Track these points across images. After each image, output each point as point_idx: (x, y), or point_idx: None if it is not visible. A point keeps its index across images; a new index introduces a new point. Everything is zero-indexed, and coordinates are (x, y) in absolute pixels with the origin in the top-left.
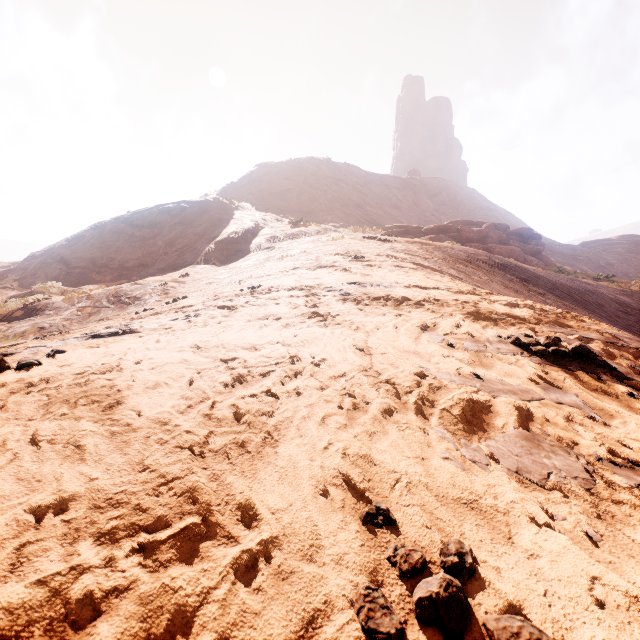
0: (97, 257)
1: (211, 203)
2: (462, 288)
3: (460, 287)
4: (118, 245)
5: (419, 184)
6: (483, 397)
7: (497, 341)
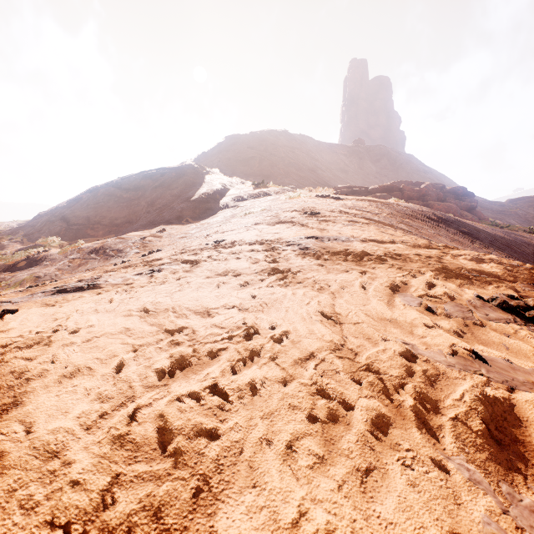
0: (91, 216)
1: (186, 169)
2: (417, 242)
3: (415, 241)
4: (109, 205)
5: (363, 151)
6: (499, 392)
7: (481, 304)
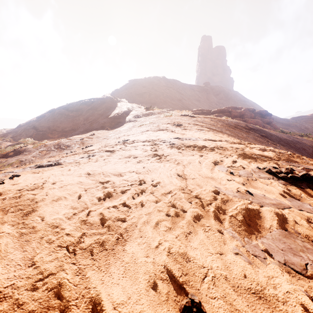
0: (51, 126)
1: (106, 99)
2: (234, 140)
3: (233, 140)
4: (61, 120)
5: (209, 89)
6: (254, 207)
7: (258, 171)
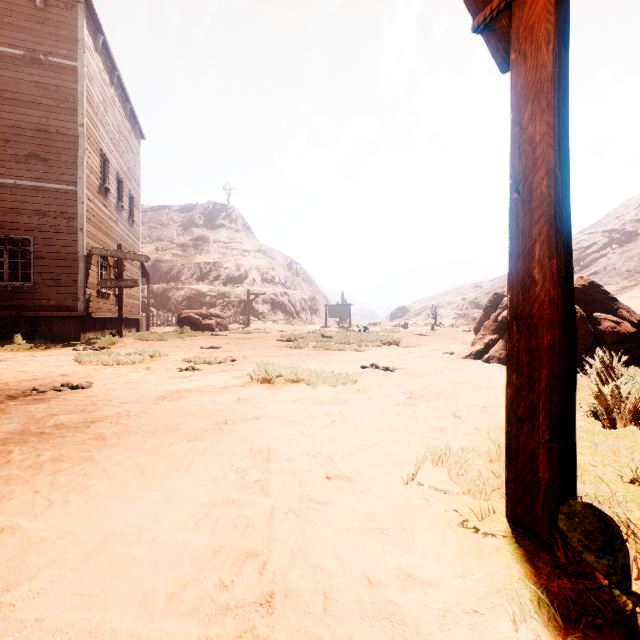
0: None
1: (619, 230)
2: None
3: None
4: None
5: None
6: None
7: None
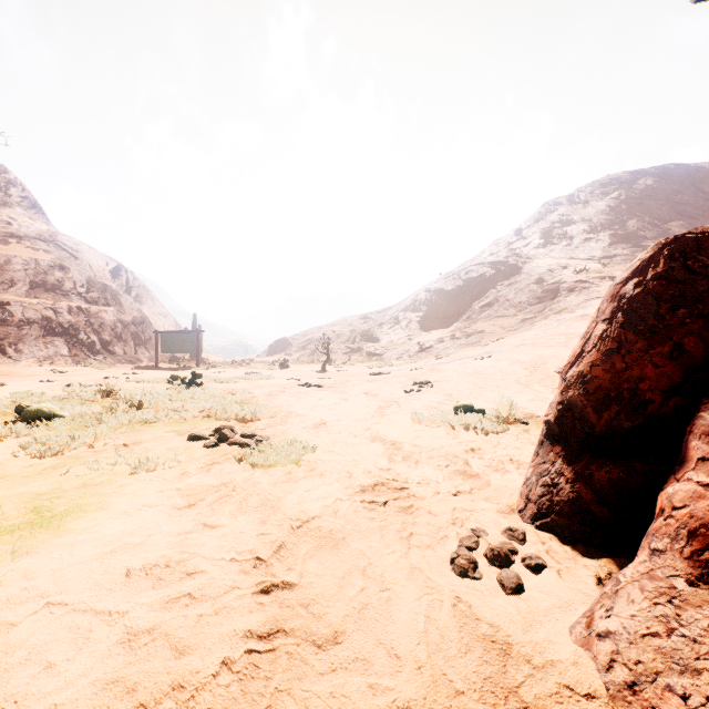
0: (428, 311)
1: (504, 262)
2: None
3: None
4: (439, 302)
5: None
6: None
7: None
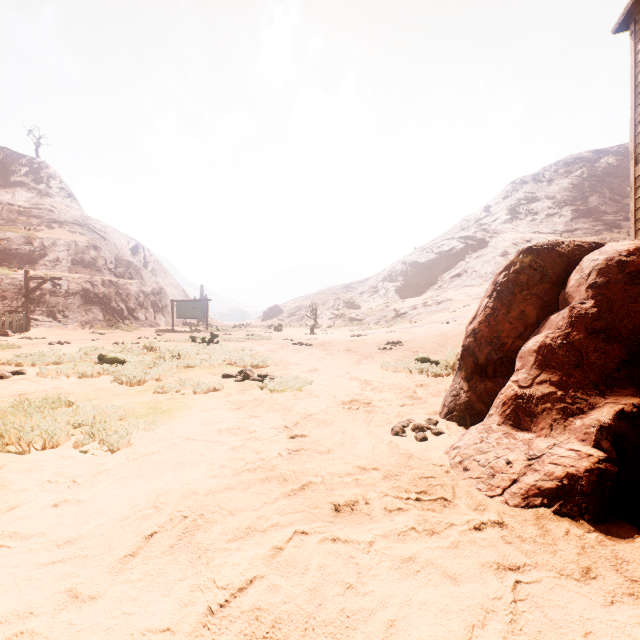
0: (403, 281)
1: (472, 237)
2: None
3: None
4: (414, 273)
5: None
6: None
7: None
